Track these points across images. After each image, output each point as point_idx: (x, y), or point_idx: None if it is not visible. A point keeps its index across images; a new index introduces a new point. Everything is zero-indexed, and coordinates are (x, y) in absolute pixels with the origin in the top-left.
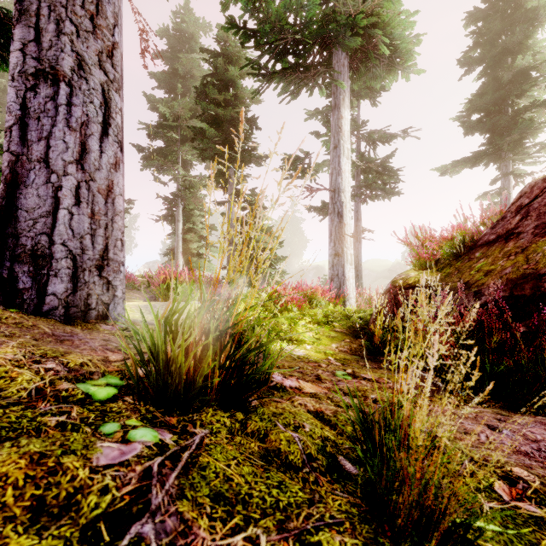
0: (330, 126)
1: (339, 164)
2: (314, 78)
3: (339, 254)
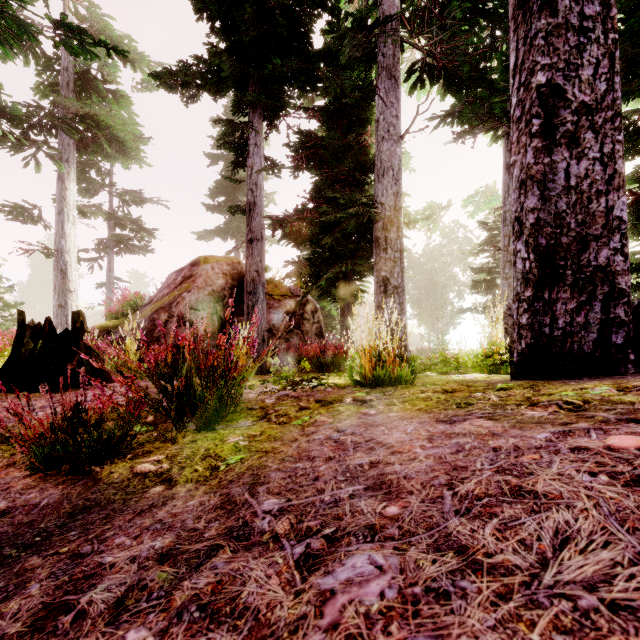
0: (80, 172)
1: (62, 228)
2: (37, 144)
3: (63, 306)
